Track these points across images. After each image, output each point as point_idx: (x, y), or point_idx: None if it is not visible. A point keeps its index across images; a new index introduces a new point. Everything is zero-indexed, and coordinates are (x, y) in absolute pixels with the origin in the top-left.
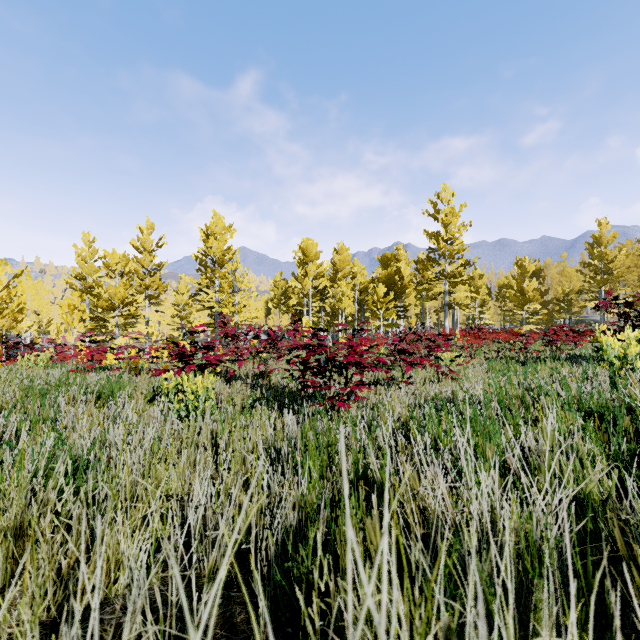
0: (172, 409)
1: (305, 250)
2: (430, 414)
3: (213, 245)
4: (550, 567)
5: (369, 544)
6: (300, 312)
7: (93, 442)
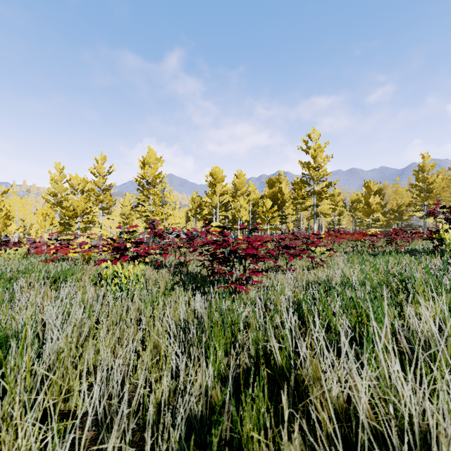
0: (110, 290)
1: (214, 175)
2: (320, 298)
3: (148, 171)
4: None
5: None
6: (210, 219)
7: (25, 323)
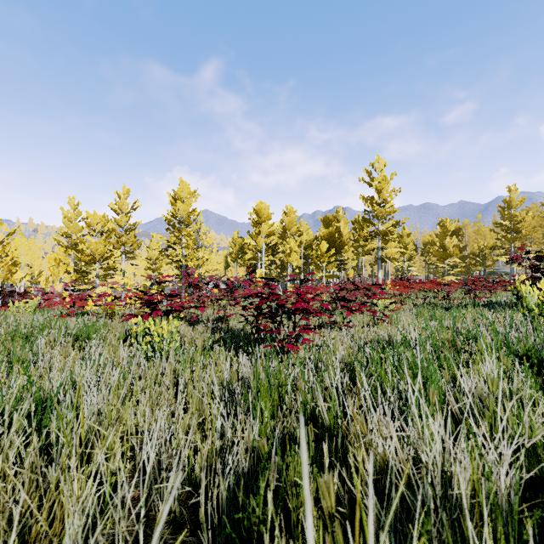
0: (140, 350)
1: (259, 212)
2: (373, 357)
3: (180, 208)
4: (529, 543)
5: (323, 505)
6: (254, 265)
7: (60, 384)
